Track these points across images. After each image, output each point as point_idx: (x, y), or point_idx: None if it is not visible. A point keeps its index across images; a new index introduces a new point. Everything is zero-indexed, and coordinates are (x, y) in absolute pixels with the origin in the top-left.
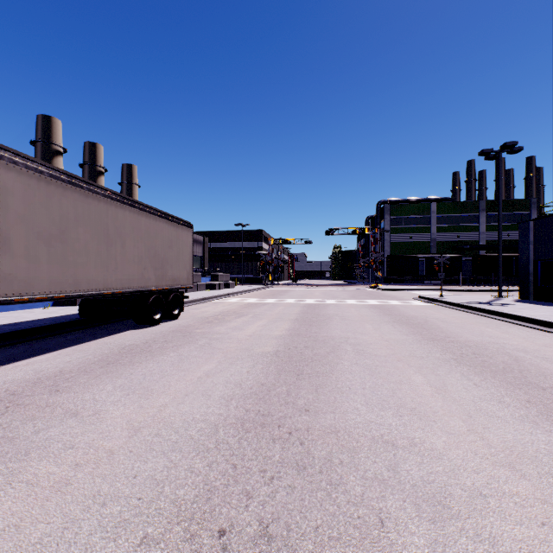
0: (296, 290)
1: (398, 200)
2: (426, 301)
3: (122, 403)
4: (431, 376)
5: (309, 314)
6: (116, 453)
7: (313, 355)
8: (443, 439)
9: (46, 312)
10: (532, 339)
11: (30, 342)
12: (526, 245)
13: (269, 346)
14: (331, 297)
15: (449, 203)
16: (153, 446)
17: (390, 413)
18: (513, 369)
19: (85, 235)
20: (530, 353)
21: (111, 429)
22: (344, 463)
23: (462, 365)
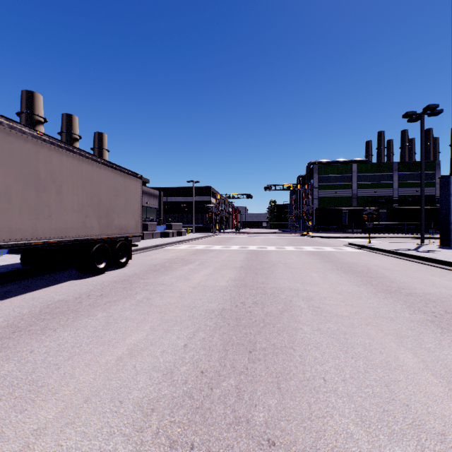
0: (240, 238)
1: (325, 161)
2: (357, 247)
3: None
4: (422, 352)
5: (254, 261)
6: None
7: (264, 316)
8: None
9: None
10: None
11: None
12: (447, 197)
13: (213, 302)
14: (271, 244)
15: (368, 164)
16: None
17: (410, 450)
18: None
19: (6, 178)
20: None
21: None
22: None
23: (447, 331)
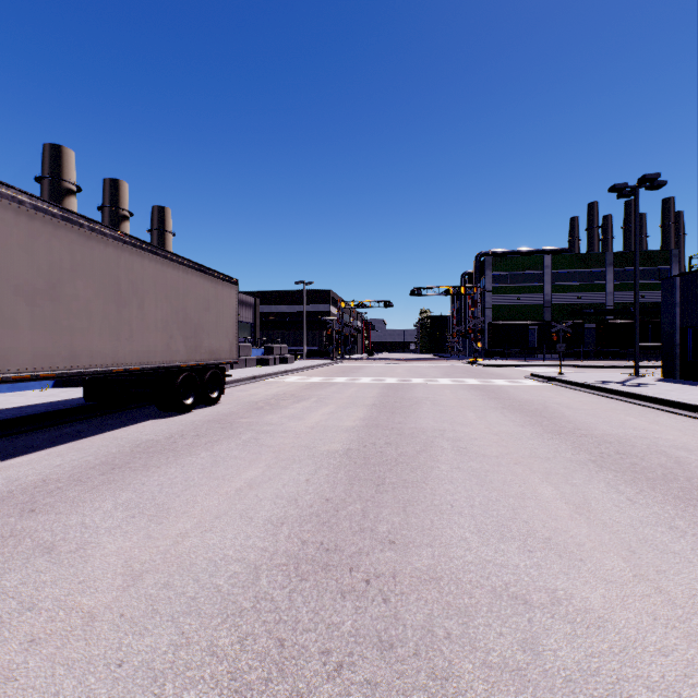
0: (373, 366)
1: (503, 251)
2: (541, 380)
3: (122, 531)
4: (565, 486)
5: (391, 398)
6: (98, 618)
7: (397, 455)
8: (600, 591)
9: (42, 395)
10: (692, 431)
11: (13, 437)
12: (671, 308)
13: (337, 443)
14: (418, 375)
15: (568, 255)
16: (157, 605)
17: (514, 546)
18: (677, 476)
19: (87, 291)
20: (694, 452)
21: (99, 574)
22: (453, 637)
23: (605, 469)
